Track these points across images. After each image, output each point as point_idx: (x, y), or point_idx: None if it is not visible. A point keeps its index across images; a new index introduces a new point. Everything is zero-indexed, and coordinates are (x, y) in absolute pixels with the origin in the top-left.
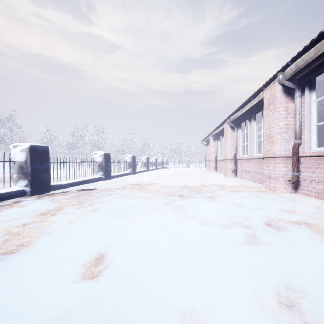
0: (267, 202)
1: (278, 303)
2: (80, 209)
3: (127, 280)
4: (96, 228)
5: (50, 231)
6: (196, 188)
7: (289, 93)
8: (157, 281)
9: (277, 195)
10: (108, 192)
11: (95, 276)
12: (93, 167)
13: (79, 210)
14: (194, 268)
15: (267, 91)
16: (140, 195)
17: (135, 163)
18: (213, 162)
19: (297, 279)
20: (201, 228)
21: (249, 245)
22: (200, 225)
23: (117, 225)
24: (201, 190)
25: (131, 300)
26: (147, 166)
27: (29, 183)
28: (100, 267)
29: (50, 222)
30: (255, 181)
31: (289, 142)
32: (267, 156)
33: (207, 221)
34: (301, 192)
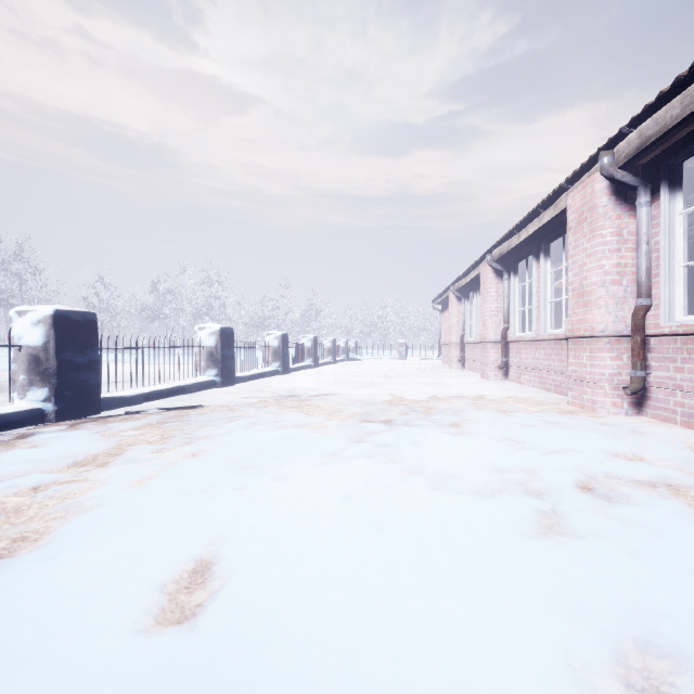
0: (577, 435)
1: (624, 687)
2: (163, 452)
3: (262, 630)
4: (197, 496)
5: (92, 504)
6: (420, 405)
7: (625, 197)
8: (334, 630)
9: (598, 420)
10: (228, 413)
11: (189, 616)
12: (197, 358)
13: (161, 456)
14: (421, 597)
15: (576, 192)
16: (299, 421)
17: (288, 350)
18: (457, 348)
19: (665, 623)
20: (435, 497)
21: (545, 539)
22: (432, 490)
23: (244, 489)
24: (431, 408)
25: (271, 684)
26: (313, 356)
27: (52, 394)
28: (202, 592)
29: (94, 483)
30: (549, 390)
31: (624, 303)
32: (576, 335)
33: (447, 480)
34: (651, 413)
